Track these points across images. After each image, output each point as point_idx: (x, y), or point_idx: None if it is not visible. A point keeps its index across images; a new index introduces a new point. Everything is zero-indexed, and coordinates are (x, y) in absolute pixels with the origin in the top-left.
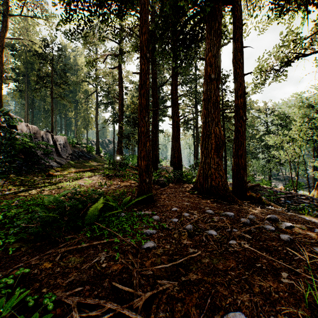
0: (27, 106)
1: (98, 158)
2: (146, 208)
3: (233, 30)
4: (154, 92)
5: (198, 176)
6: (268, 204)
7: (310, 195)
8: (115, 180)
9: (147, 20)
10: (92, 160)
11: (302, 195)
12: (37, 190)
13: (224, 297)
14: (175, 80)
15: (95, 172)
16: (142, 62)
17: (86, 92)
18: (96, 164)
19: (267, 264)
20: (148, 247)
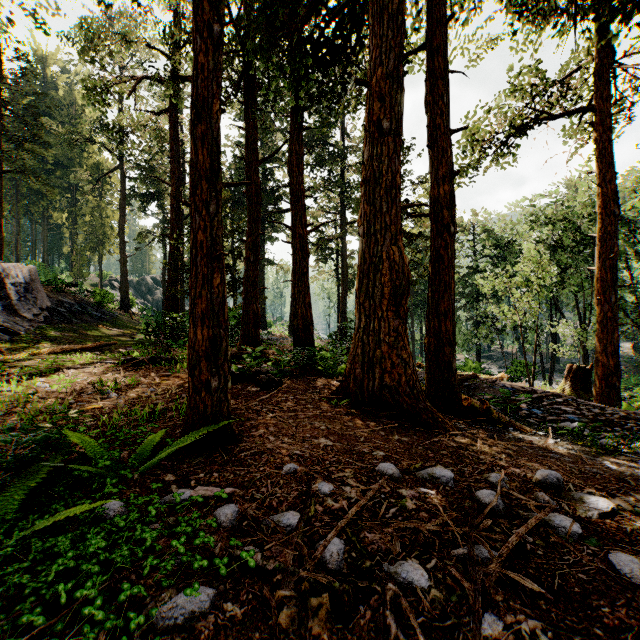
0: None
1: (124, 318)
2: (206, 471)
3: (428, 29)
4: (251, 170)
5: (352, 361)
6: (504, 423)
7: (559, 390)
8: (148, 374)
9: None
10: (106, 323)
11: (556, 394)
12: None
13: None
14: (297, 142)
15: (105, 353)
16: (199, 44)
17: (97, 169)
18: (117, 332)
19: None
20: None
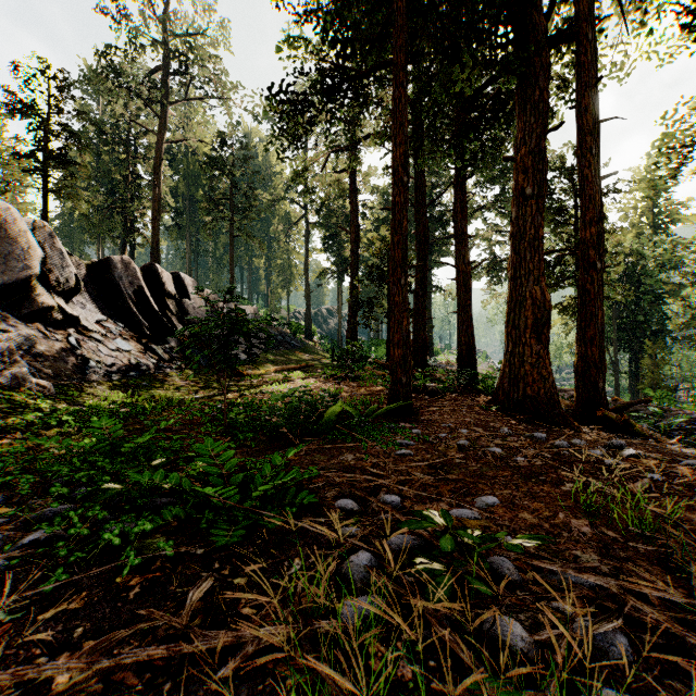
0: (188, 253)
1: (310, 346)
2: (402, 422)
3: (576, 93)
4: (419, 214)
5: (501, 378)
6: (646, 436)
7: None
8: (347, 385)
9: (404, 123)
10: (300, 349)
11: None
12: (233, 395)
13: (482, 490)
14: (460, 191)
15: (309, 372)
16: (395, 192)
17: (286, 218)
18: (308, 357)
19: (554, 478)
20: (403, 453)
